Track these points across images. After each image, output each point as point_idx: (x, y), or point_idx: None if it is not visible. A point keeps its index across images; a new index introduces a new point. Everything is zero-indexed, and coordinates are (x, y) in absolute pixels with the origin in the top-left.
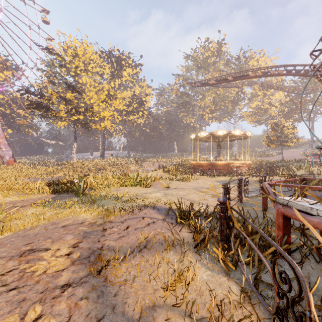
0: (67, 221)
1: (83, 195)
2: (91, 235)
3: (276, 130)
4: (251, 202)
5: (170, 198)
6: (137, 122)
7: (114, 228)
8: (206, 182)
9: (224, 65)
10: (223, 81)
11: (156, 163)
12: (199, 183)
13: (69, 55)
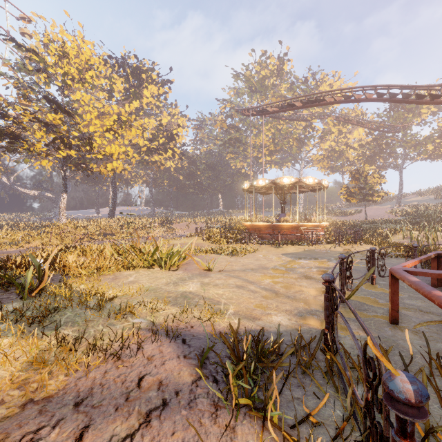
0: None
1: (36, 295)
2: None
3: (358, 179)
4: (359, 299)
5: (213, 297)
6: (165, 164)
7: (37, 440)
8: (270, 257)
9: (287, 89)
10: (288, 108)
11: (193, 224)
12: (260, 259)
13: (52, 53)
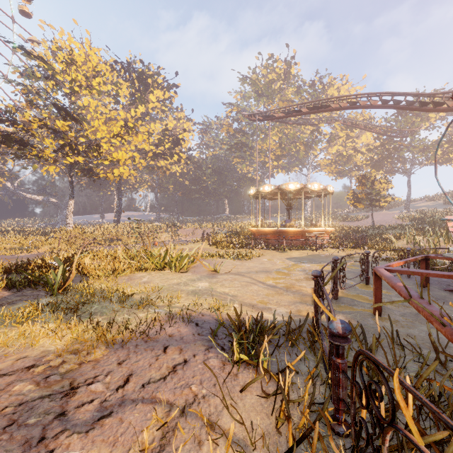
0: (1, 361)
1: (62, 292)
2: (32, 413)
3: (365, 185)
4: (351, 297)
5: (220, 294)
6: (171, 169)
7: (97, 382)
8: (274, 261)
9: (294, 93)
10: (294, 114)
11: (199, 230)
12: (265, 262)
13: (60, 60)
